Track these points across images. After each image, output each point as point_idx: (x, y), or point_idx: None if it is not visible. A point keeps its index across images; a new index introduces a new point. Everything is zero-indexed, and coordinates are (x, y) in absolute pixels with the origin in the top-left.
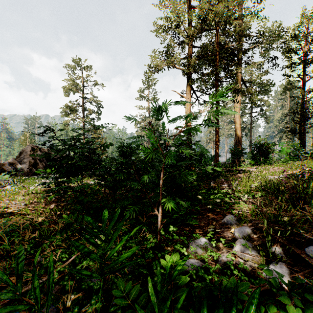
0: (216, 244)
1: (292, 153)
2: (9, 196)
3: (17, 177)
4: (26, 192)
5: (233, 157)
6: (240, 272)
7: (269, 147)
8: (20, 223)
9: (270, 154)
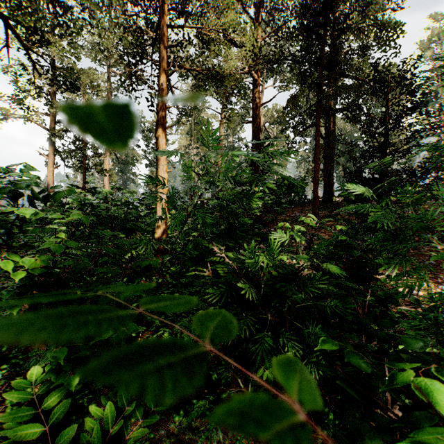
0: None
1: None
2: None
3: None
4: None
5: None
6: None
7: None
8: None
9: None
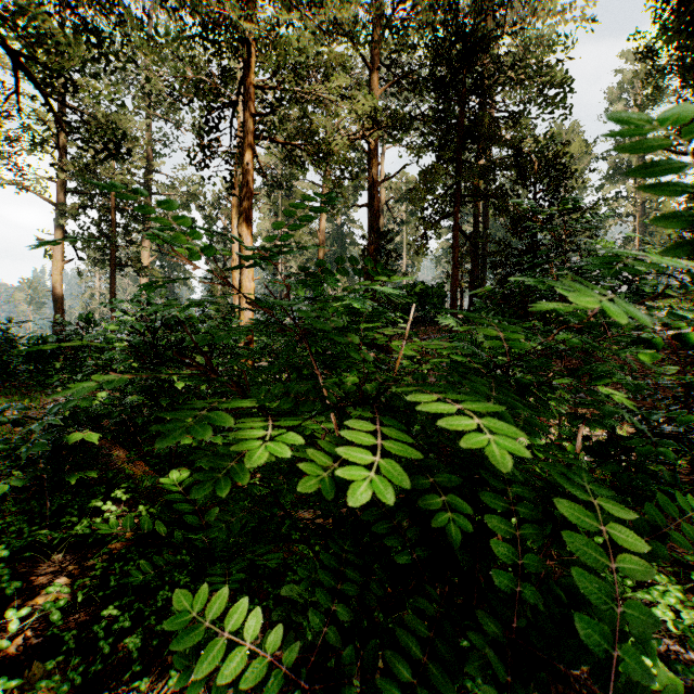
0: None
1: None
2: None
3: None
4: None
5: None
6: None
7: None
8: None
9: None
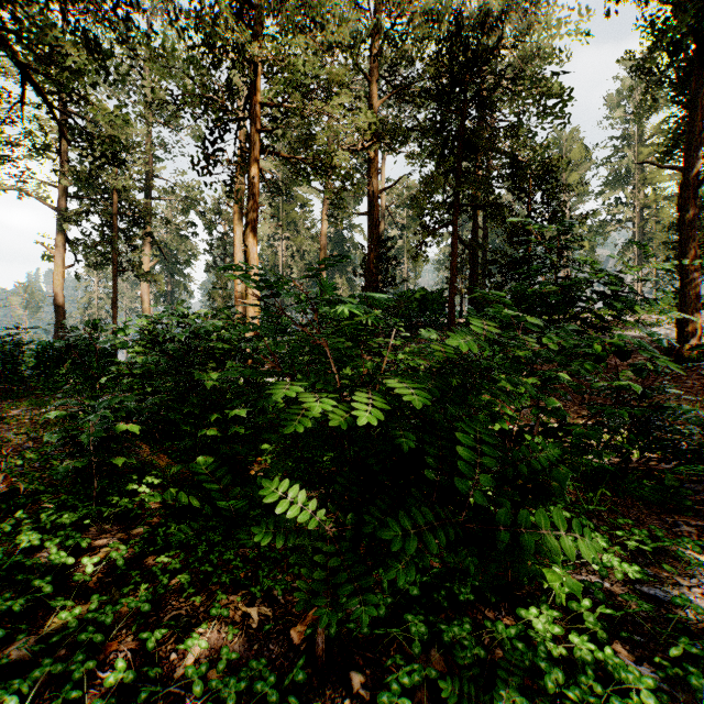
0: None
1: None
2: None
3: None
4: None
5: None
6: None
7: None
8: None
9: None
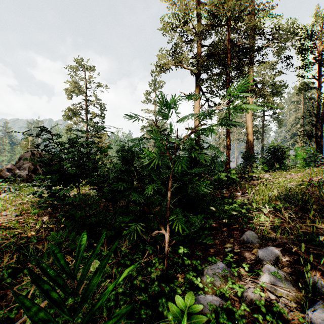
0: (237, 270)
1: (308, 158)
2: (0, 206)
3: (15, 184)
4: (20, 201)
5: (245, 163)
6: (277, 320)
7: (284, 152)
8: (6, 239)
9: (284, 160)
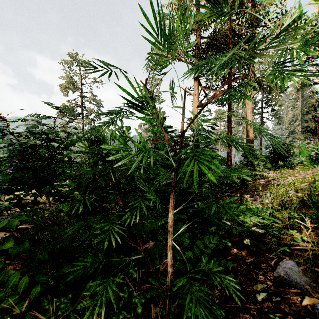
0: None
1: (312, 155)
2: None
3: None
4: None
5: (247, 160)
6: None
7: (289, 149)
8: None
9: (288, 157)
